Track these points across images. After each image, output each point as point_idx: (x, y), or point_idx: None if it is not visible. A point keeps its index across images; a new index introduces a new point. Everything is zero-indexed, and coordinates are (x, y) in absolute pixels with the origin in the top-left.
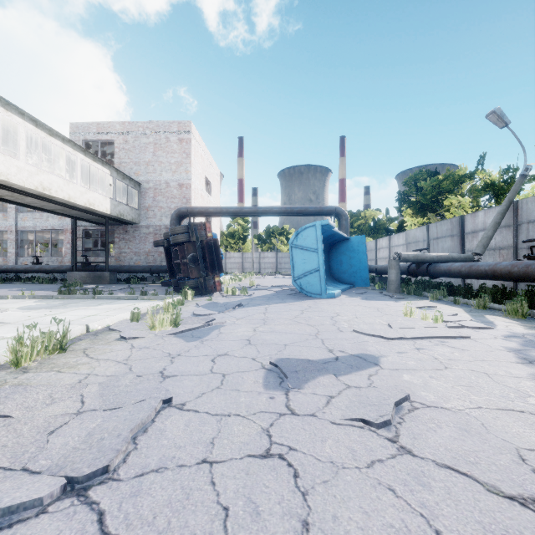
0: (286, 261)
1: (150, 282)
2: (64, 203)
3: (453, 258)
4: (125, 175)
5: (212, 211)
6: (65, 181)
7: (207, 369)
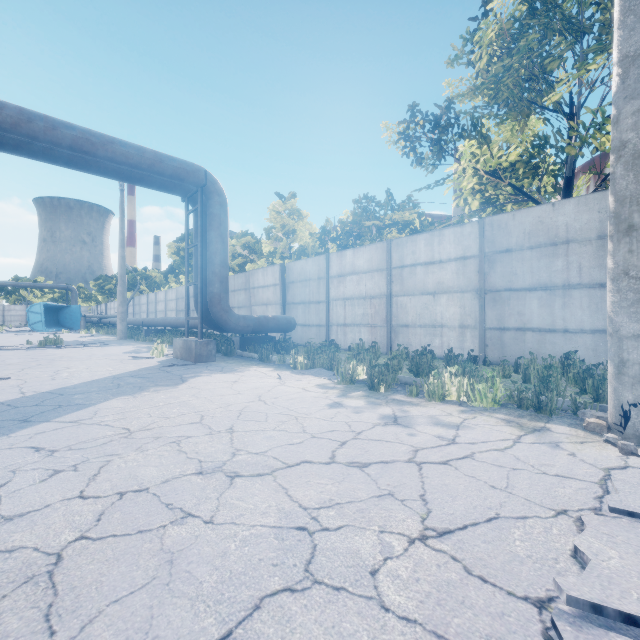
0: None
1: None
2: None
3: (109, 317)
4: None
5: None
6: None
7: (2, 335)
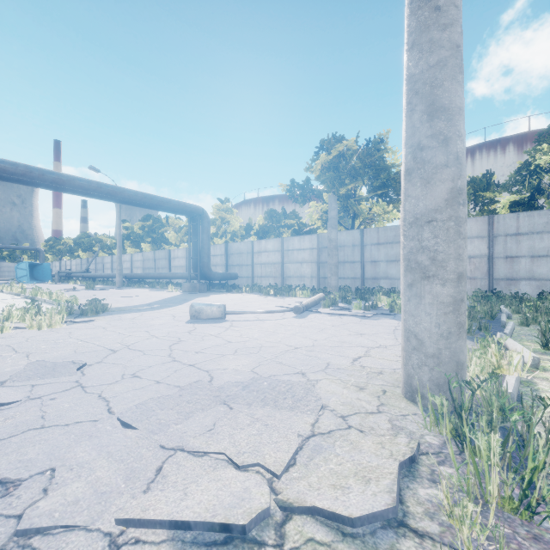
0: None
1: None
2: None
3: (77, 272)
4: None
5: None
6: None
7: None
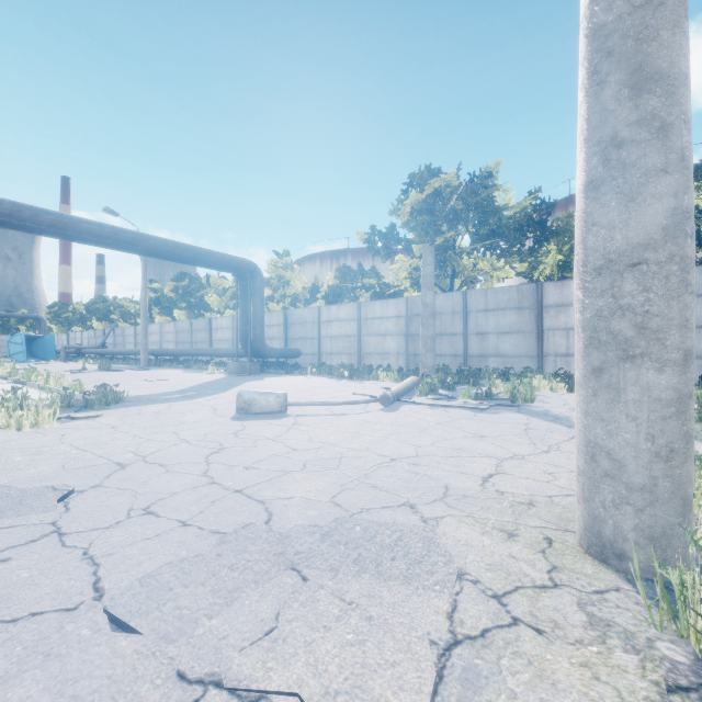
0: None
1: None
2: None
3: (90, 348)
4: None
5: None
6: None
7: None
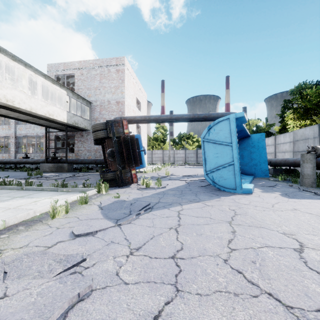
0: (191, 156)
1: (95, 170)
2: (29, 113)
3: None
4: (79, 95)
5: (138, 119)
6: (27, 96)
7: None
